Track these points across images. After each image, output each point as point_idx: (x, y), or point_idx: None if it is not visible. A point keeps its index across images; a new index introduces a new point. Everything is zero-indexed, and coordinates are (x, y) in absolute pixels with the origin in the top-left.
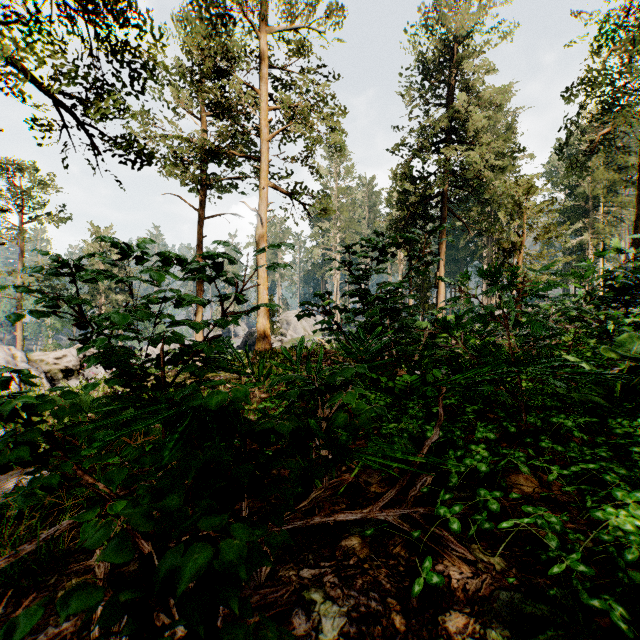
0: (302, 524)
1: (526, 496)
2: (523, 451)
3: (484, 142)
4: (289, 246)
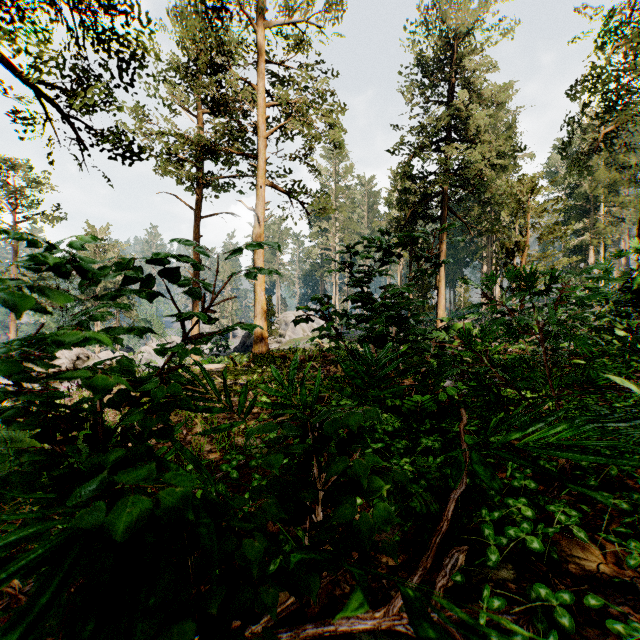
0: (290, 637)
1: (589, 578)
2: (567, 499)
3: (485, 141)
4: (272, 245)
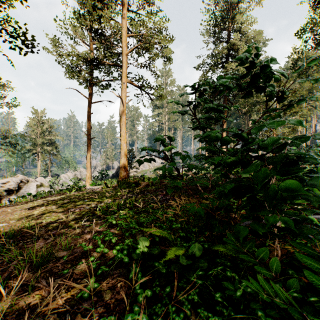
0: None
1: None
2: None
3: None
4: None
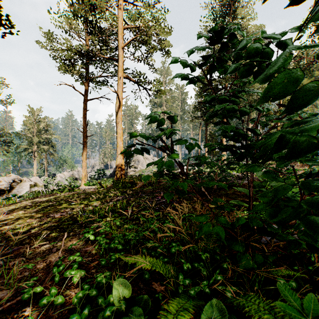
0: None
1: None
2: None
3: None
4: None
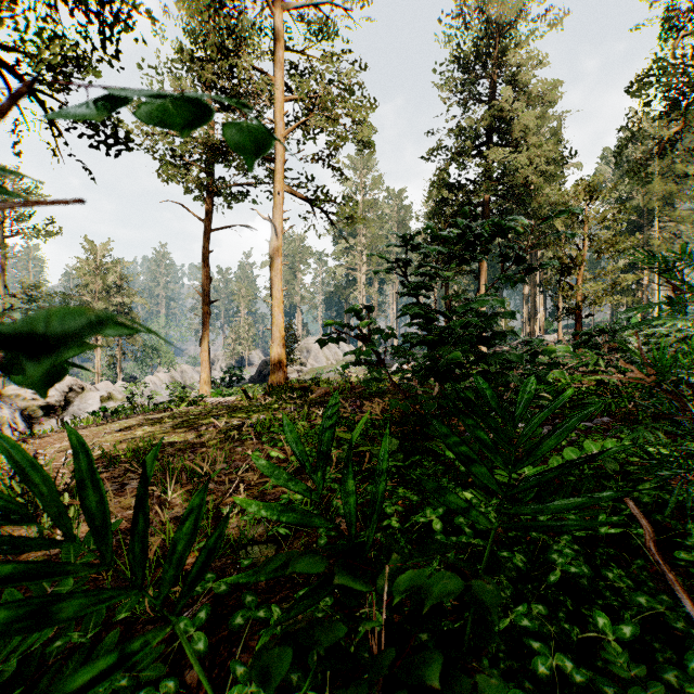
0: None
1: None
2: None
3: (532, 145)
4: None
